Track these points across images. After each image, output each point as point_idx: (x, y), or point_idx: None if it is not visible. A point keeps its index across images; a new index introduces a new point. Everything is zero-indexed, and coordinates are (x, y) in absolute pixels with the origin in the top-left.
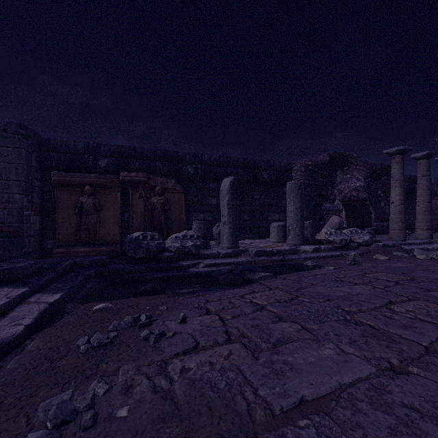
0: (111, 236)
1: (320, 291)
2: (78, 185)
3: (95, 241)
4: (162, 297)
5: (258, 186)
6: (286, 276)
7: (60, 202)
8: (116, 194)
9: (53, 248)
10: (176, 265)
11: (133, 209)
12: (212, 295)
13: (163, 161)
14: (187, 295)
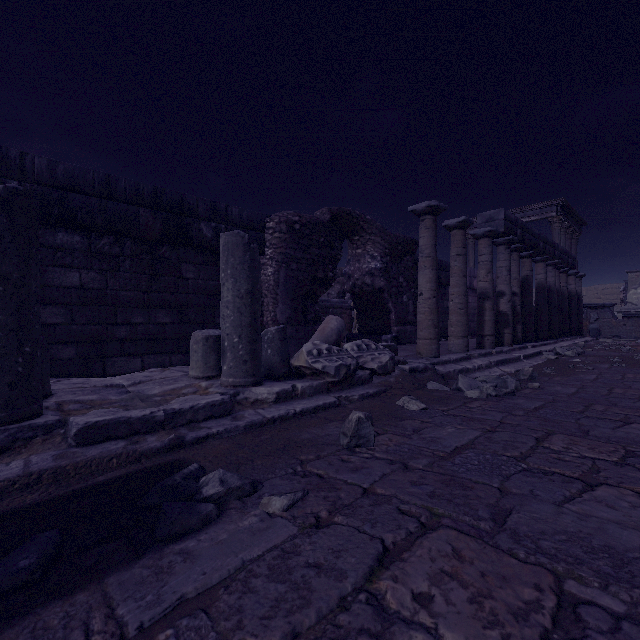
0: None
1: None
2: None
3: None
4: None
5: (193, 253)
6: None
7: None
8: None
9: None
10: None
11: None
12: None
13: None
14: None
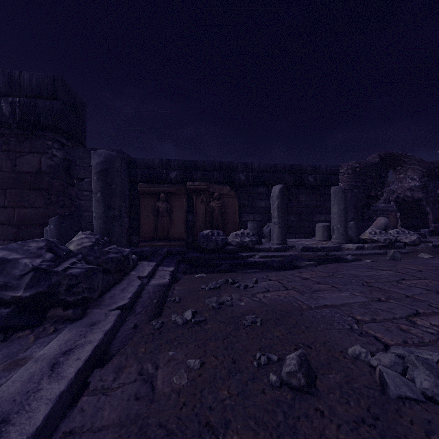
0: (179, 233)
1: (352, 273)
2: (155, 193)
3: (167, 238)
4: (234, 274)
5: (304, 189)
6: (327, 265)
7: (143, 207)
8: (183, 200)
9: (137, 242)
10: (237, 255)
11: (197, 211)
12: (270, 273)
13: (219, 170)
14: (252, 273)
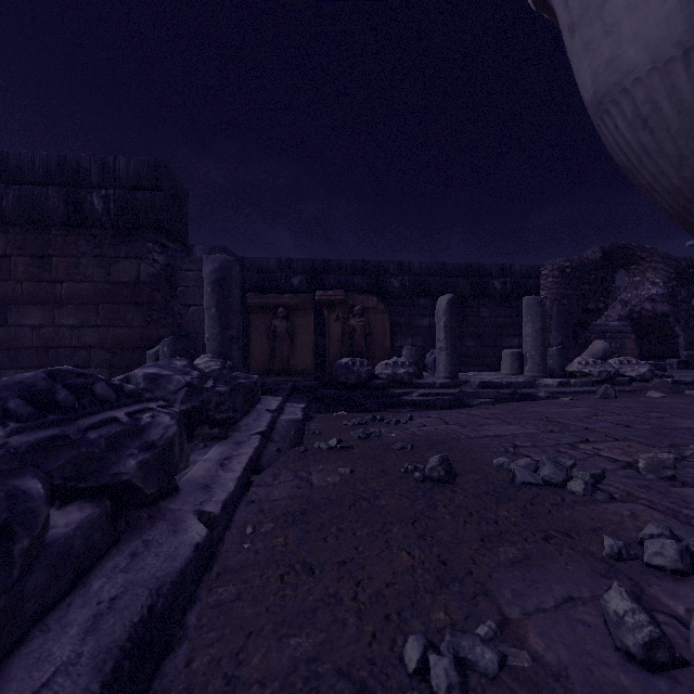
0: (304, 365)
1: (536, 410)
2: (271, 307)
3: (288, 371)
4: (384, 413)
5: (487, 300)
6: (509, 404)
7: (253, 327)
8: (310, 316)
9: None
10: (388, 392)
11: (330, 333)
12: (430, 412)
13: (362, 274)
14: (407, 412)
